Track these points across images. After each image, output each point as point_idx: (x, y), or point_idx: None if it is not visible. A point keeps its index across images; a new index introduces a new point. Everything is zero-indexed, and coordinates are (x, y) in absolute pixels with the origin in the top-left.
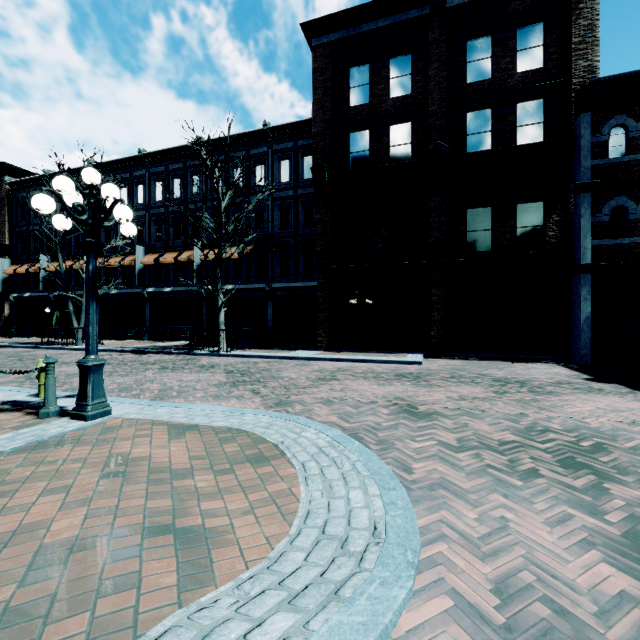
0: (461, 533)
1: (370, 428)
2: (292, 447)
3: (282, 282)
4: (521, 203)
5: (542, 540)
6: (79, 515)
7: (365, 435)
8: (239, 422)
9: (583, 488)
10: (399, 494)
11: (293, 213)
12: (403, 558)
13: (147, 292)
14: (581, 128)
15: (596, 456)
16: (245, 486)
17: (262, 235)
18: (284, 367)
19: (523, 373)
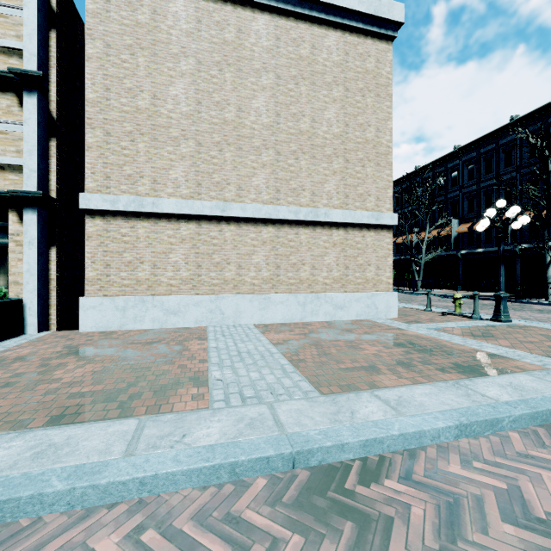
0: None
1: None
2: None
3: None
4: None
5: None
6: (550, 344)
7: None
8: None
9: None
10: None
11: None
12: None
13: (460, 253)
14: None
15: None
16: None
17: None
18: None
19: None
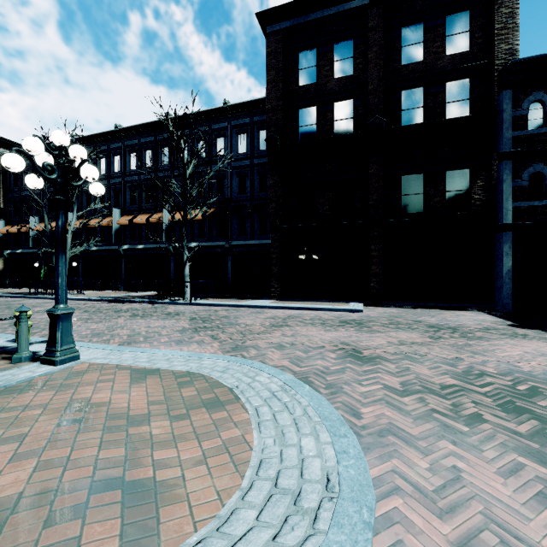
0: (415, 485)
1: (319, 372)
2: (246, 391)
3: (240, 240)
4: (450, 170)
5: (498, 493)
6: (28, 467)
7: (315, 379)
8: (198, 366)
9: (528, 434)
10: (350, 441)
11: (249, 180)
12: (359, 517)
13: (123, 249)
14: (503, 103)
15: (534, 400)
16: (199, 432)
17: (222, 199)
18: (241, 314)
19: (453, 320)
